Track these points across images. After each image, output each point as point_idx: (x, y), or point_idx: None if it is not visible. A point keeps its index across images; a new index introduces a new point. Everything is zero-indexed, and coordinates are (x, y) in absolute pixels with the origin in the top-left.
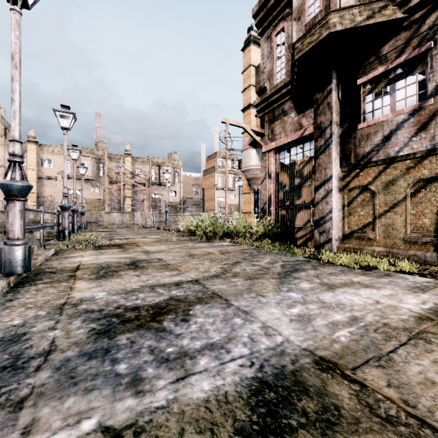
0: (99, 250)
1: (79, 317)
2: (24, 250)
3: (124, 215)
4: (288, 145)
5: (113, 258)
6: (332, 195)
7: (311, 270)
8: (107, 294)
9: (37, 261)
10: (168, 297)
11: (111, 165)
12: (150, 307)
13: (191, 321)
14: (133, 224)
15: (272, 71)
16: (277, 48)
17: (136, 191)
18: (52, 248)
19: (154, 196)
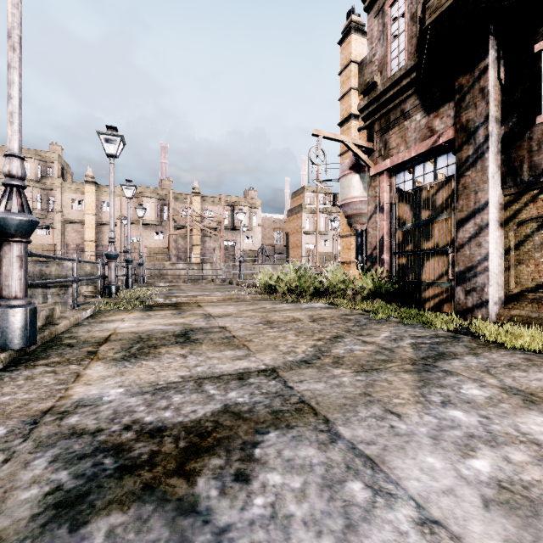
0: (148, 311)
1: (52, 447)
2: (24, 315)
3: (191, 266)
4: (410, 162)
5: (160, 324)
6: (488, 232)
7: (470, 357)
8: (123, 393)
9: (58, 328)
10: (220, 406)
11: (176, 206)
12: (183, 431)
13: (254, 483)
14: (202, 277)
15: (386, 58)
16: (393, 24)
17: (206, 238)
18: (89, 308)
19: (227, 244)
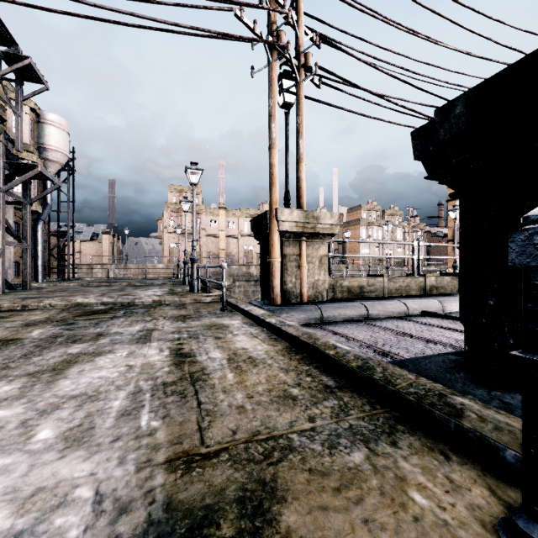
0: None
1: None
2: None
3: None
4: None
5: None
6: None
7: None
8: None
9: None
10: None
11: None
12: None
13: None
14: None
15: None
16: None
17: None
18: None
19: None
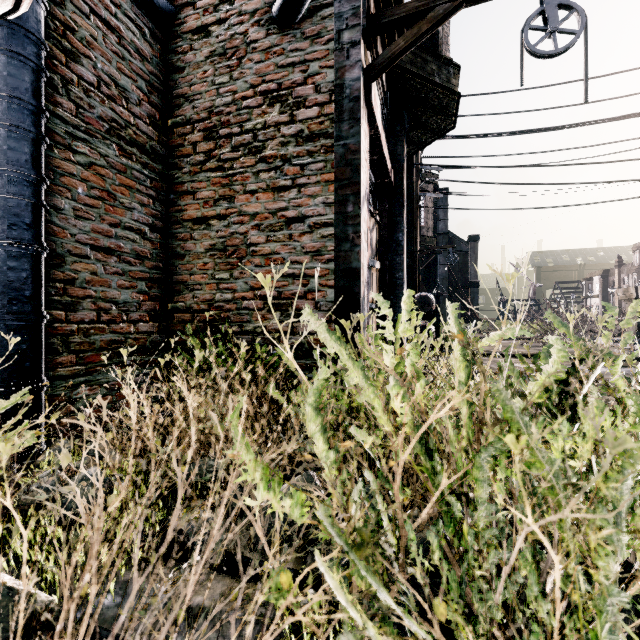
0: None
1: None
2: None
3: None
4: None
5: None
6: None
7: None
8: None
9: None
10: None
11: None
12: None
13: None
14: None
15: None
16: None
17: None
18: None
19: None
